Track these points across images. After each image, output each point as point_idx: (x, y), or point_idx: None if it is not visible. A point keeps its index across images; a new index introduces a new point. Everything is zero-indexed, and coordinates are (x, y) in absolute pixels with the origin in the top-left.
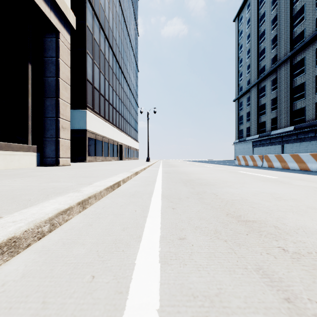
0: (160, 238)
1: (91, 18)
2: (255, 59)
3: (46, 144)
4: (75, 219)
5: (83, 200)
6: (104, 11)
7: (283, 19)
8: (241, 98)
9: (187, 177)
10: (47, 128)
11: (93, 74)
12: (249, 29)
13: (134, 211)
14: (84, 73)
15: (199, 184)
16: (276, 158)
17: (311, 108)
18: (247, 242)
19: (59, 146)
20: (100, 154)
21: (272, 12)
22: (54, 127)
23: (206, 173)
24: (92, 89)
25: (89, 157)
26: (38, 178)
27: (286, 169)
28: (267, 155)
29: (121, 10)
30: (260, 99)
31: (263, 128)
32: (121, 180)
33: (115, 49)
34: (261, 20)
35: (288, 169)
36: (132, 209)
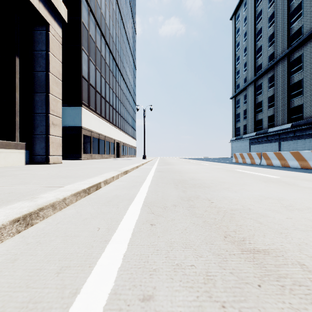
0: (108, 297)
1: (86, 14)
2: (252, 57)
3: (35, 141)
4: (2, 246)
5: (26, 214)
6: (100, 8)
7: (280, 16)
8: (238, 96)
9: (181, 176)
10: (36, 124)
11: (88, 70)
12: (246, 27)
13: (97, 230)
14: (80, 70)
15: (192, 185)
16: (275, 155)
17: (308, 105)
18: (263, 311)
19: (49, 143)
20: (96, 151)
21: (269, 9)
22: (44, 123)
23: (202, 172)
24: (87, 86)
25: (85, 155)
26: (9, 179)
27: (286, 167)
28: (266, 152)
29: (118, 8)
30: (257, 96)
31: (260, 125)
32: (102, 181)
33: (112, 47)
34: (258, 18)
35: (288, 167)
36: (96, 225)
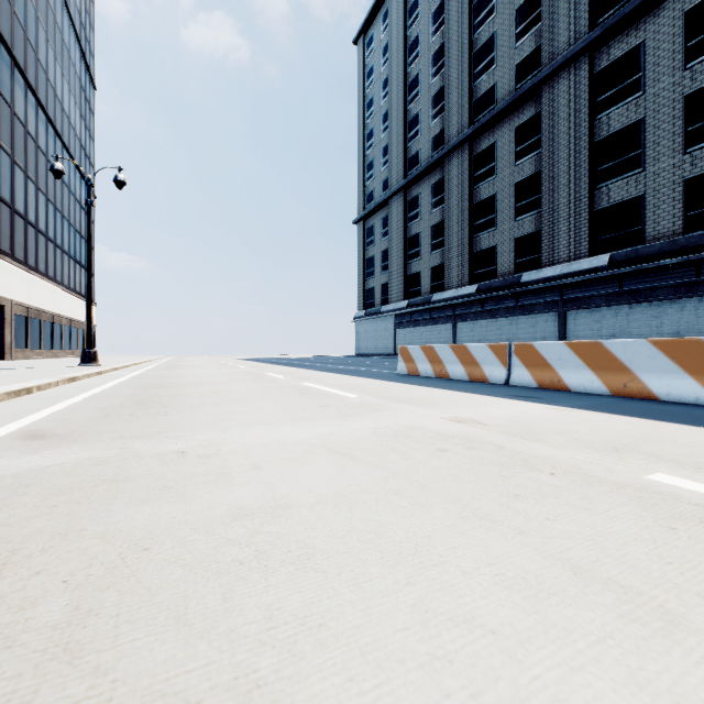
0: None
1: None
2: (401, 135)
3: None
4: None
5: None
6: None
7: (456, 56)
8: (371, 219)
9: None
10: None
11: None
12: (388, 69)
13: None
14: None
15: None
16: (577, 354)
17: (507, 249)
18: None
19: None
20: None
21: (433, 37)
22: None
23: None
24: None
25: None
26: None
27: (675, 406)
28: (532, 343)
29: None
30: (409, 223)
31: (416, 286)
32: None
33: None
34: (412, 52)
35: (680, 405)
36: None
